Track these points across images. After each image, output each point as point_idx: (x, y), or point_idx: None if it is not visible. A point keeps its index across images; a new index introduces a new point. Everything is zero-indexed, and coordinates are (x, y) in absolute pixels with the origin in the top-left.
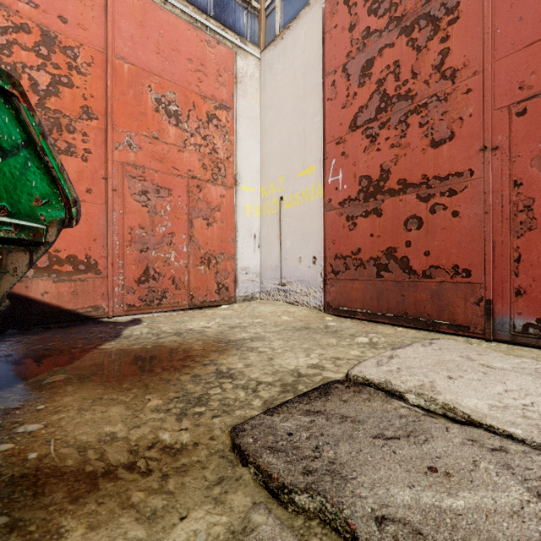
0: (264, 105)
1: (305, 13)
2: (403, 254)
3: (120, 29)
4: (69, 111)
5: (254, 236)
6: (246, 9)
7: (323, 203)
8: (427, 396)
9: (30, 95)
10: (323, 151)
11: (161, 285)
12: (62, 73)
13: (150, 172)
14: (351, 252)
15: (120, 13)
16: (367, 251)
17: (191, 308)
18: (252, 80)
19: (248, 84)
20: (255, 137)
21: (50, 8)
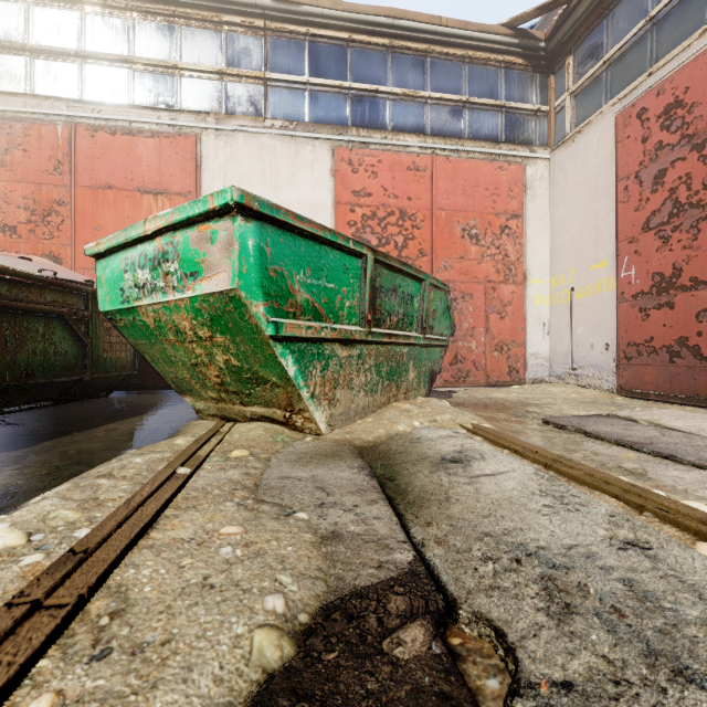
0: (553, 202)
1: (597, 120)
2: (695, 343)
3: (439, 189)
4: (412, 255)
5: (543, 324)
6: (534, 117)
7: (615, 295)
8: (649, 421)
9: (394, 251)
10: (615, 248)
11: (466, 367)
12: (409, 232)
13: (458, 283)
14: (643, 340)
15: (439, 178)
16: (659, 340)
17: (487, 386)
18: (541, 182)
19: (536, 187)
20: (544, 233)
21: (403, 195)
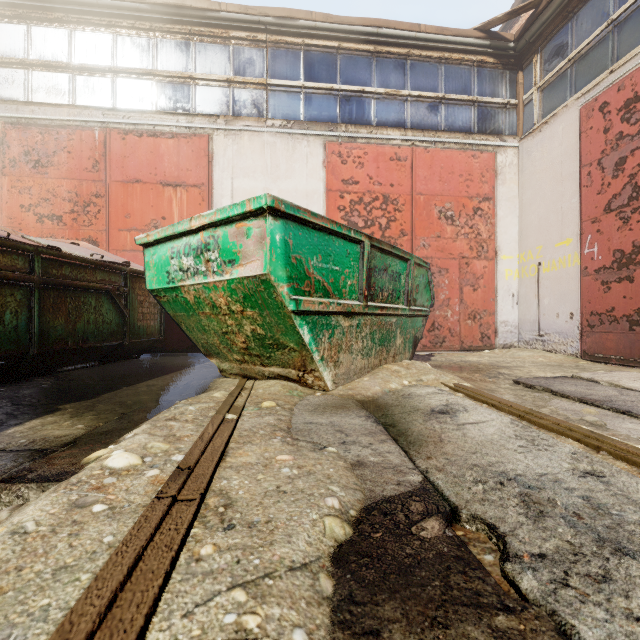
0: (522, 185)
1: (562, 112)
2: None
3: (418, 176)
4: (394, 235)
5: (512, 295)
6: (504, 109)
7: (579, 269)
8: (610, 382)
9: (378, 232)
10: (579, 227)
11: (442, 333)
12: (391, 215)
13: (435, 259)
14: (605, 310)
15: (418, 167)
16: (620, 310)
17: (461, 351)
18: (510, 168)
19: (506, 172)
20: (513, 213)
21: (386, 182)
